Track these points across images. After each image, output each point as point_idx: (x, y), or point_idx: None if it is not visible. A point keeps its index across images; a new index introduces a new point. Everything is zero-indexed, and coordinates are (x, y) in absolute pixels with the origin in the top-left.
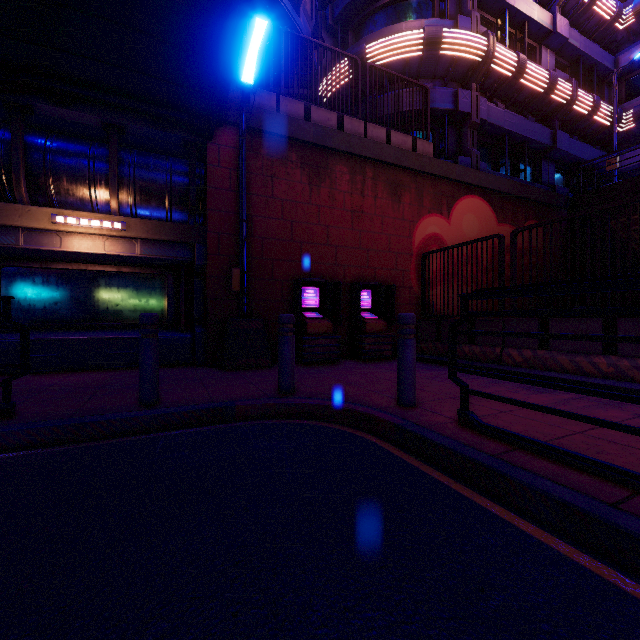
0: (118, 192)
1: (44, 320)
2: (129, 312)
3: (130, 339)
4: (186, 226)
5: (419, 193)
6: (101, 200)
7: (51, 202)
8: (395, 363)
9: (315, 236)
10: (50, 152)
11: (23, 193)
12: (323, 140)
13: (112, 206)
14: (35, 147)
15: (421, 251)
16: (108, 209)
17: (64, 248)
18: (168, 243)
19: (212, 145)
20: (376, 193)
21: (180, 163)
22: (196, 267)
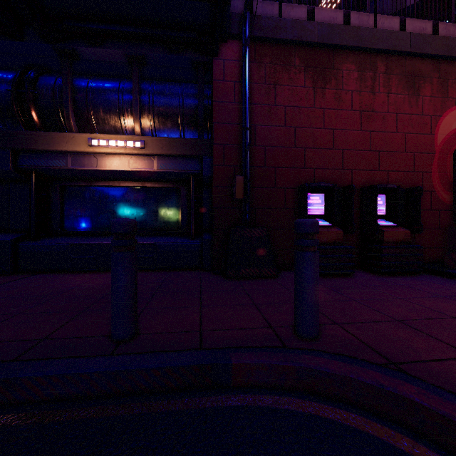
0: (140, 116)
1: (91, 228)
2: (151, 221)
3: (149, 245)
4: (194, 140)
5: (443, 83)
6: (129, 126)
7: (94, 132)
8: (430, 281)
9: (319, 140)
10: (90, 89)
11: (72, 125)
12: (329, 38)
13: (135, 129)
14: (80, 86)
15: (445, 149)
16: (134, 134)
17: (99, 167)
18: (180, 158)
19: (217, 61)
20: (389, 88)
21: (191, 86)
22: (204, 179)
